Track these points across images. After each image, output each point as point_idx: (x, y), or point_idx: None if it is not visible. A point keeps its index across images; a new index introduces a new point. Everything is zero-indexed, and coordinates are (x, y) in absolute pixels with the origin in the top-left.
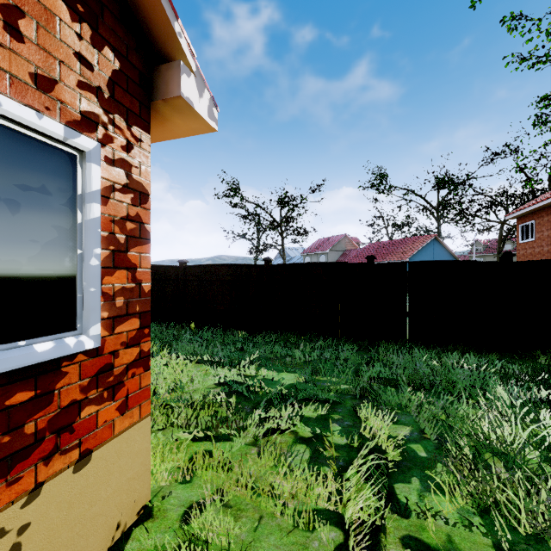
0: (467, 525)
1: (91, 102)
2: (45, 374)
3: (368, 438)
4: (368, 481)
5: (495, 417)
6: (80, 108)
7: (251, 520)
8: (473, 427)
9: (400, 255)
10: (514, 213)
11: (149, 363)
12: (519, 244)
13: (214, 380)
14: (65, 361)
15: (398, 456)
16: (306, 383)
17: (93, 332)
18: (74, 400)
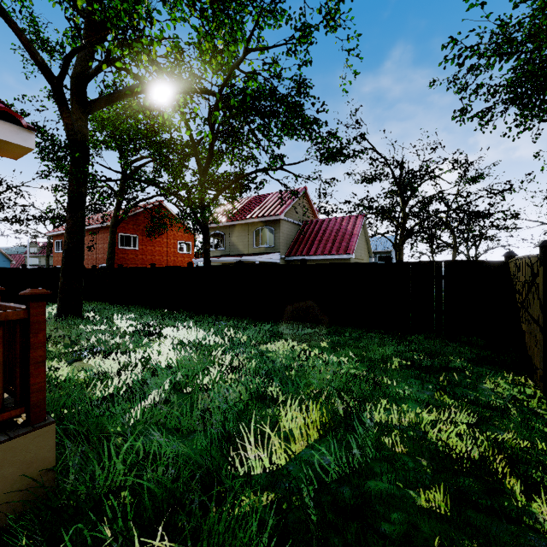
0: None
1: None
2: None
3: None
4: None
5: None
6: None
7: None
8: None
9: None
10: (51, 233)
11: None
12: (55, 253)
13: None
14: None
15: None
16: None
17: None
18: None
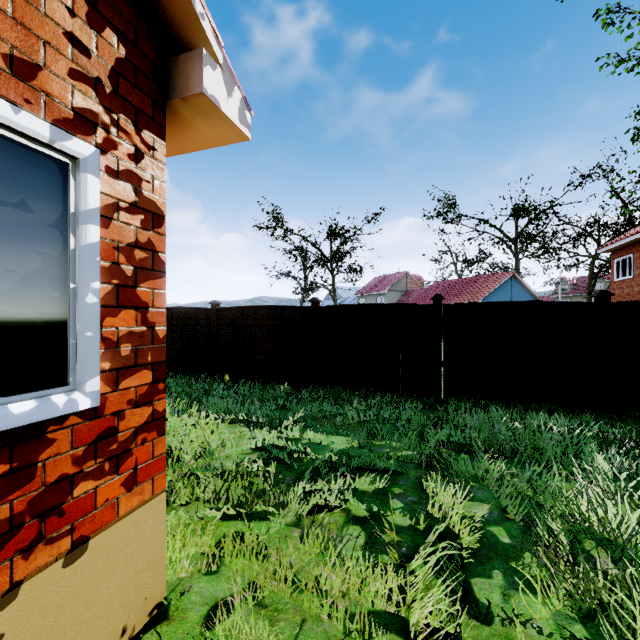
0: (567, 637)
1: (88, 96)
2: (24, 443)
3: (436, 518)
4: (438, 576)
5: (594, 493)
6: (72, 104)
7: (291, 624)
8: (568, 506)
9: (472, 295)
10: (608, 246)
11: (164, 426)
12: (614, 282)
13: (250, 444)
14: (51, 424)
15: (474, 542)
16: (360, 448)
17: (90, 388)
18: (64, 475)
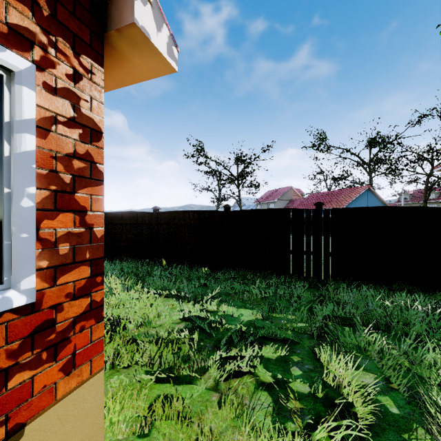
0: None
1: (24, 15)
2: None
3: (331, 386)
4: None
5: None
6: (7, 19)
7: None
8: None
9: (338, 203)
10: None
11: (102, 314)
12: None
13: (179, 315)
14: None
15: (368, 413)
16: (263, 320)
17: (25, 286)
18: None
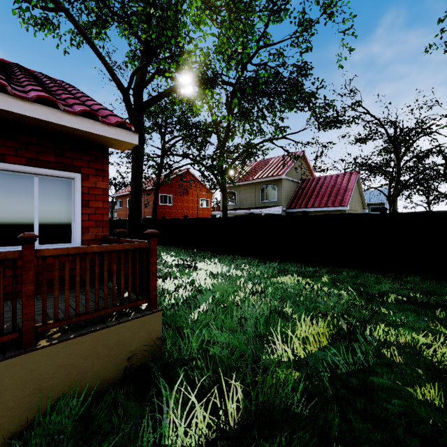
0: None
1: None
2: None
3: None
4: None
5: None
6: None
7: None
8: None
9: None
10: (115, 195)
11: None
12: (117, 209)
13: None
14: None
15: None
16: None
17: None
18: None
